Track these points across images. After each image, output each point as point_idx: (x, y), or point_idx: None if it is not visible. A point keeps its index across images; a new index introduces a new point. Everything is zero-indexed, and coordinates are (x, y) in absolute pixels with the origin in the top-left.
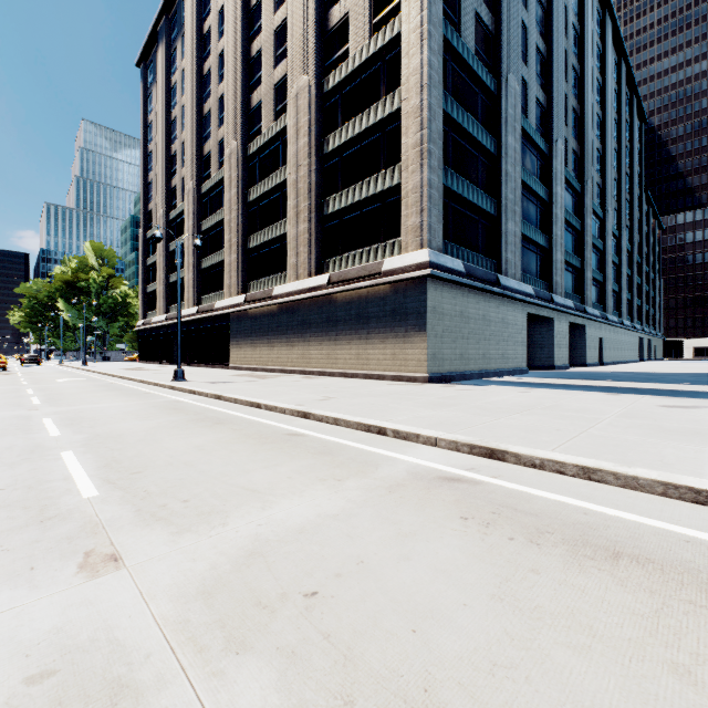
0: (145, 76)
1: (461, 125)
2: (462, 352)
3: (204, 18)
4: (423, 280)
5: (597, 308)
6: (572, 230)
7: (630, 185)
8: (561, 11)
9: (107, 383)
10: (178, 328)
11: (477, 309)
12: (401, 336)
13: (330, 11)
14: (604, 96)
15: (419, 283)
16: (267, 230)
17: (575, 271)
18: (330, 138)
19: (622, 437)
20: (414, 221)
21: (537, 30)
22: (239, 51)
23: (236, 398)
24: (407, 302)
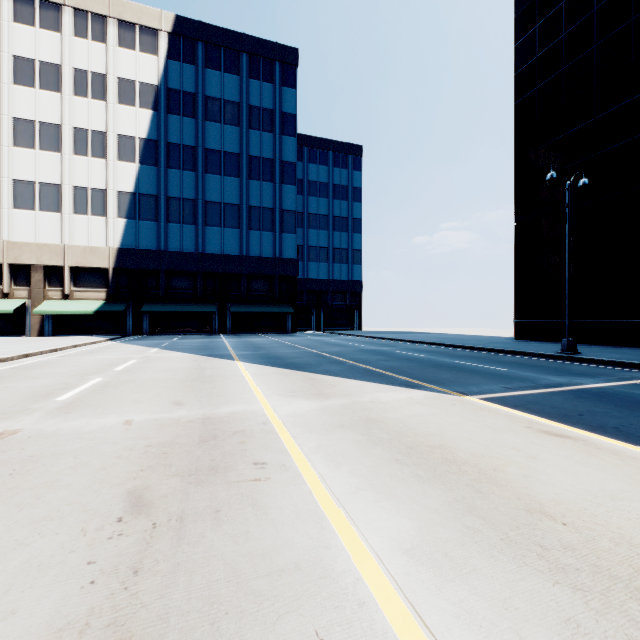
0: None
1: None
2: None
3: None
4: None
5: None
6: None
7: None
8: None
9: None
10: None
11: None
12: None
13: None
14: None
15: None
16: None
17: None
18: None
19: None
20: None
21: None
22: None
23: None
24: None
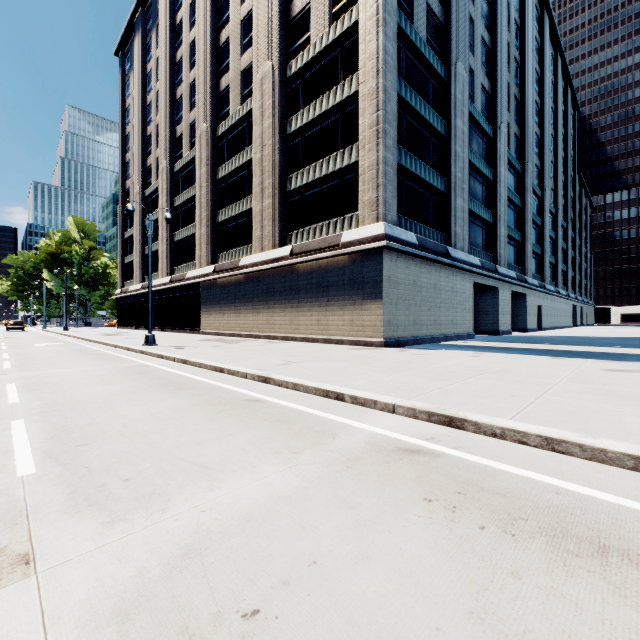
0: (123, 64)
1: (414, 108)
2: (415, 318)
3: (176, 10)
4: (379, 251)
5: (536, 278)
6: (514, 207)
7: (564, 167)
8: (504, 7)
9: (82, 347)
10: (149, 295)
11: (429, 278)
12: (358, 304)
13: (292, 2)
14: (542, 86)
15: (375, 254)
16: (234, 205)
17: (517, 245)
18: (292, 120)
19: (577, 403)
20: (370, 196)
21: (482, 23)
22: (209, 40)
23: (200, 363)
24: (364, 272)
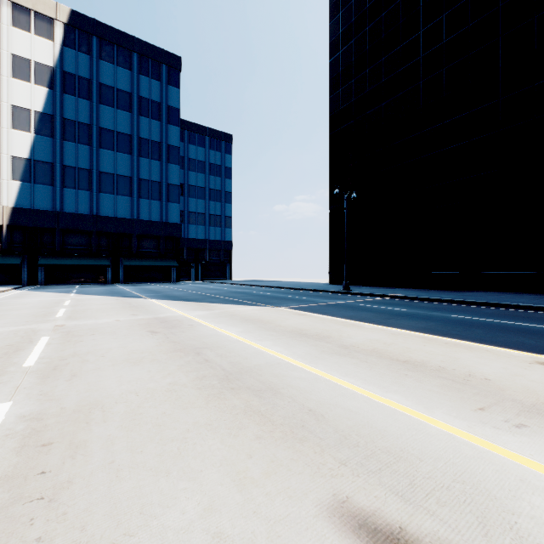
0: None
1: None
2: None
3: None
4: None
5: None
6: None
7: None
8: None
9: None
10: None
11: None
12: None
13: None
14: None
15: None
16: None
17: None
18: None
19: None
20: None
21: None
22: None
23: None
24: None
